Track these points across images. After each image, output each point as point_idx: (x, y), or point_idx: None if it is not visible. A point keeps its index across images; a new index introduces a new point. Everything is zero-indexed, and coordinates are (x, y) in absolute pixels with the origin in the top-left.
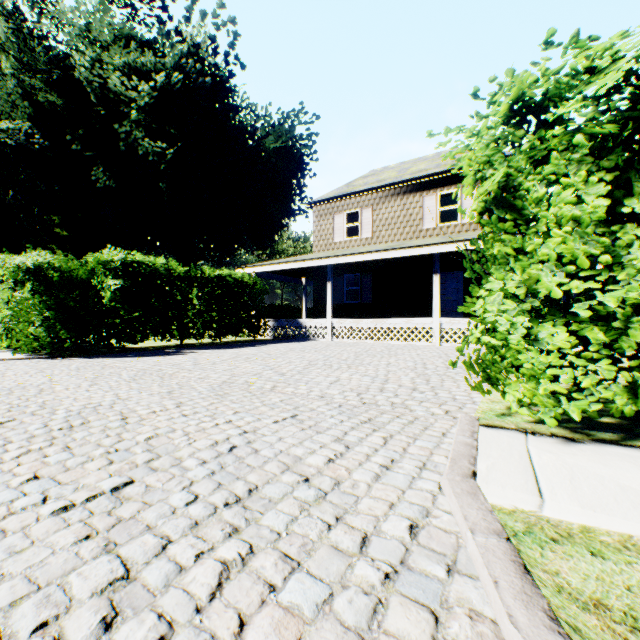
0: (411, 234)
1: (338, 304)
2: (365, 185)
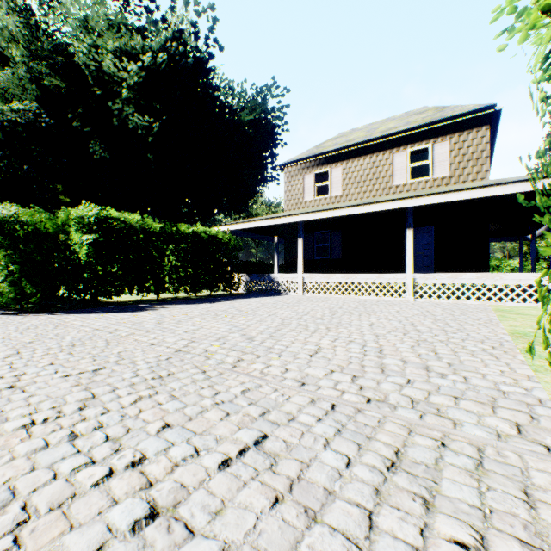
0: (380, 191)
1: (308, 260)
2: (334, 145)
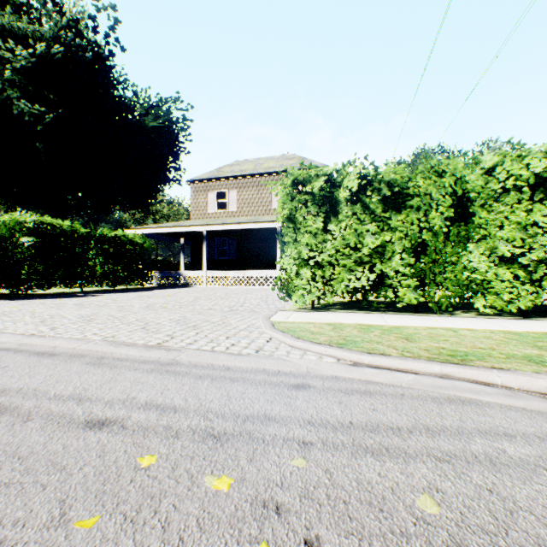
0: (264, 211)
1: (211, 260)
2: (231, 172)
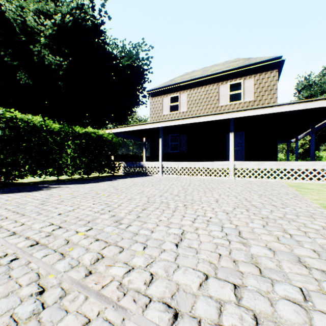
0: (211, 109)
1: (165, 153)
2: (182, 79)
